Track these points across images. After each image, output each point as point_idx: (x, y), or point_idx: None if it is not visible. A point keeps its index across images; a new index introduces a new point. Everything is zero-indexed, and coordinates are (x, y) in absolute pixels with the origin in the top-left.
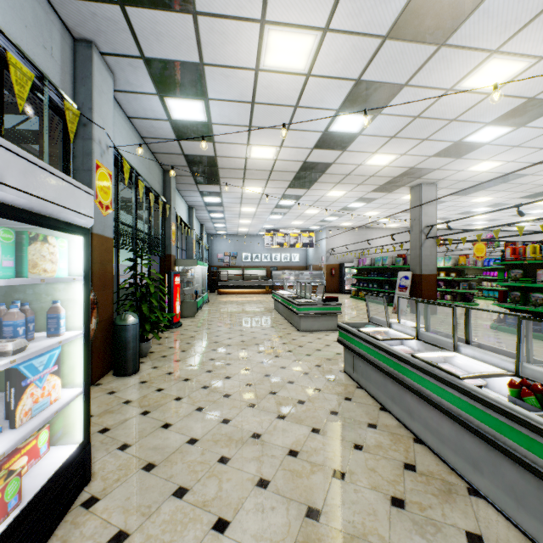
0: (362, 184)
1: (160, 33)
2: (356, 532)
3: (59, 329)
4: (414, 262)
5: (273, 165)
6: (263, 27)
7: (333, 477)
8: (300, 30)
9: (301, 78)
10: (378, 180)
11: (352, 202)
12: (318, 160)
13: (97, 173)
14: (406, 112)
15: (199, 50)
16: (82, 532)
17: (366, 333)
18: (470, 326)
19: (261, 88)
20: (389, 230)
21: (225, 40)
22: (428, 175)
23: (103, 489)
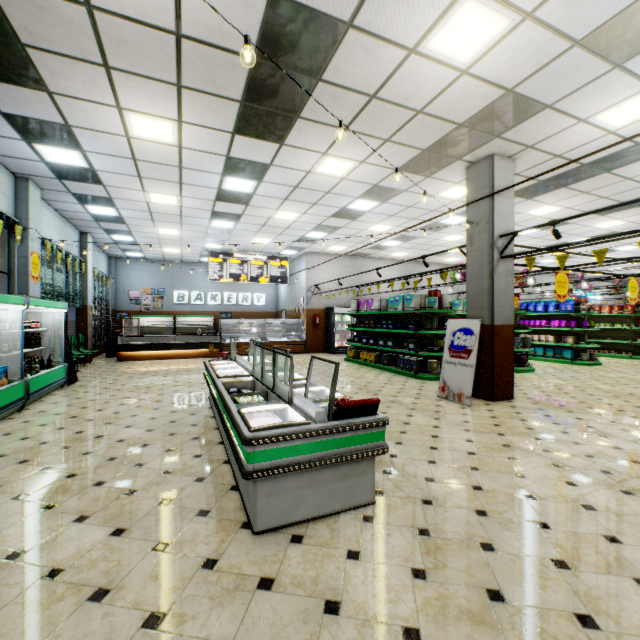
0: (391, 142)
1: None
2: None
3: None
4: (477, 302)
5: None
6: None
7: None
8: None
9: None
10: (426, 130)
11: (358, 197)
12: None
13: None
14: None
15: None
16: None
17: None
18: None
19: None
20: (392, 262)
21: None
22: (520, 126)
23: None
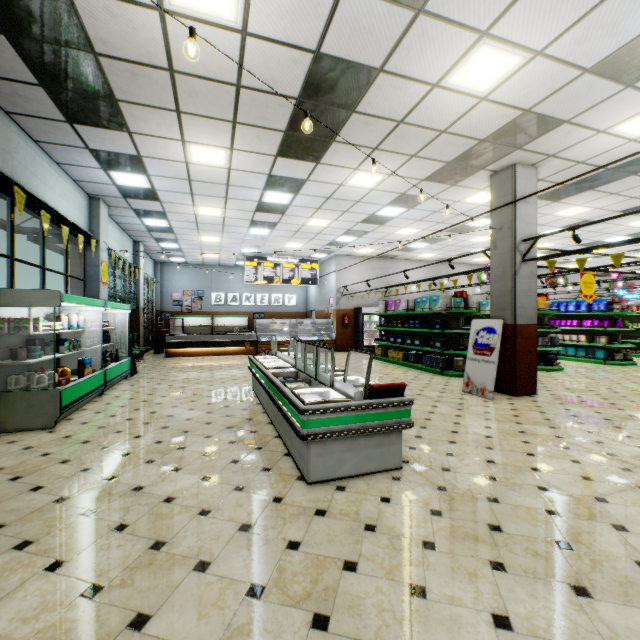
0: (417, 157)
1: None
2: None
3: None
4: (500, 303)
5: (240, 58)
6: None
7: None
8: None
9: None
10: (450, 146)
11: (386, 204)
12: (349, 53)
13: None
14: None
15: None
16: None
17: None
18: None
19: None
20: (419, 263)
21: None
22: (540, 139)
23: None
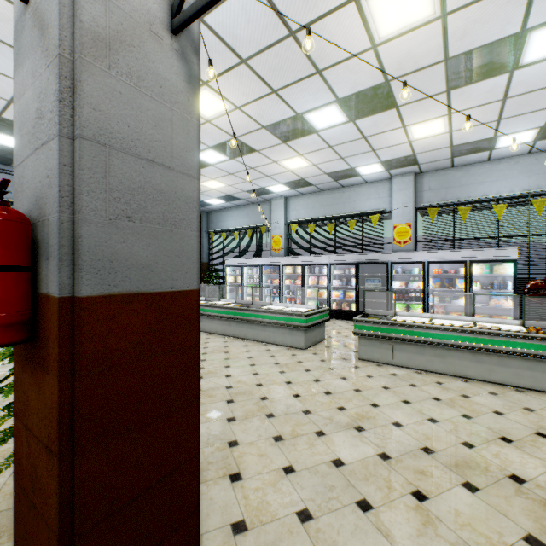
0: None
1: None
2: None
3: (507, 288)
4: None
5: None
6: None
7: None
8: None
9: None
10: None
11: None
12: None
13: None
14: None
15: None
16: None
17: None
18: None
19: None
20: None
21: None
22: None
23: None
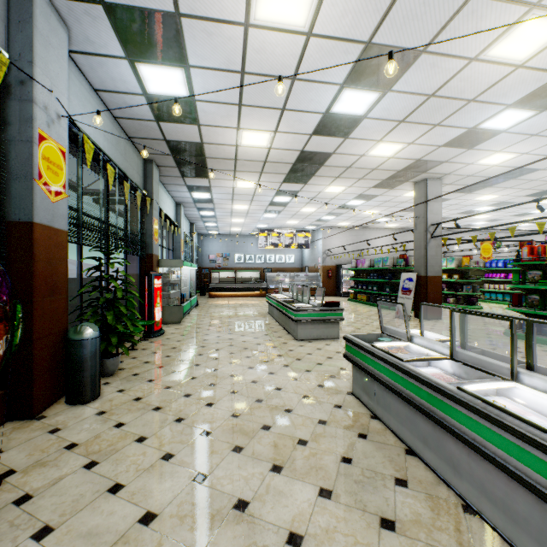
0: (363, 179)
1: None
2: None
3: None
4: (418, 263)
5: (267, 154)
6: None
7: None
8: None
9: (300, 39)
10: (381, 174)
11: (351, 199)
12: (317, 149)
13: (42, 146)
14: (420, 89)
15: None
16: None
17: (385, 350)
18: (534, 346)
19: (252, 52)
20: (387, 230)
21: None
22: (434, 168)
23: None
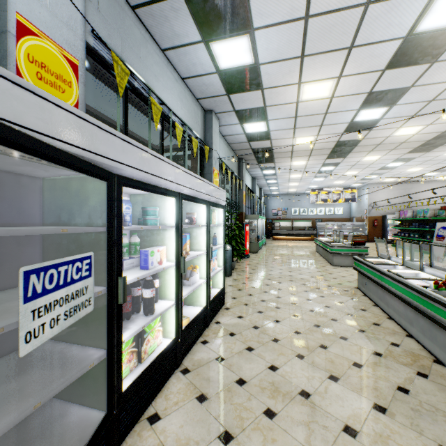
0: (395, 149)
1: (244, 100)
2: (335, 332)
3: (216, 243)
4: None
5: (313, 146)
6: (300, 85)
7: (330, 320)
8: (323, 81)
9: (327, 100)
10: (411, 144)
11: (389, 162)
12: (349, 139)
13: (214, 174)
14: (420, 99)
15: (264, 101)
16: (227, 314)
17: (368, 260)
18: (432, 256)
19: (301, 109)
20: (440, 182)
21: (278, 95)
22: None
23: (230, 306)
